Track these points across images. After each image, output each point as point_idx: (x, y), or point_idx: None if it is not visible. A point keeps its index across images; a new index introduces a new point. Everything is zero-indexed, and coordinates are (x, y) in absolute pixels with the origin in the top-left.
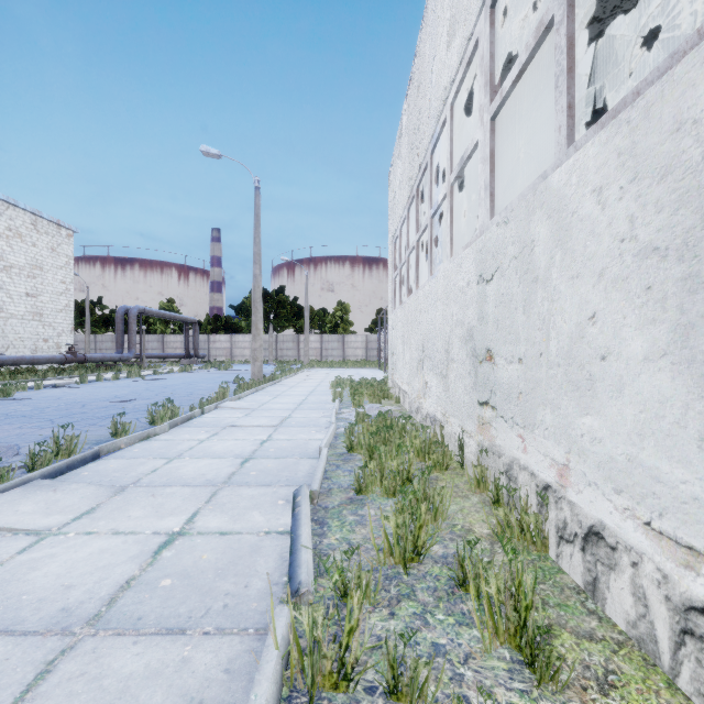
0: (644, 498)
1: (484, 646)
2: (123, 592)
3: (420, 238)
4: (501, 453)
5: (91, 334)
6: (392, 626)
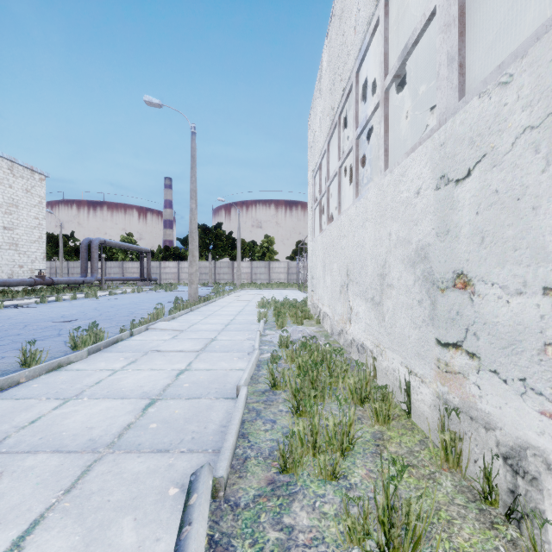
0: None
1: None
2: None
3: (343, 163)
4: (491, 425)
5: (65, 262)
6: None
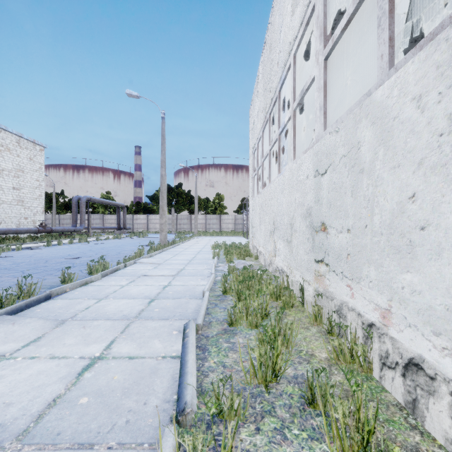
0: None
1: None
2: (50, 409)
3: (272, 148)
4: (333, 297)
5: (57, 214)
6: (258, 441)
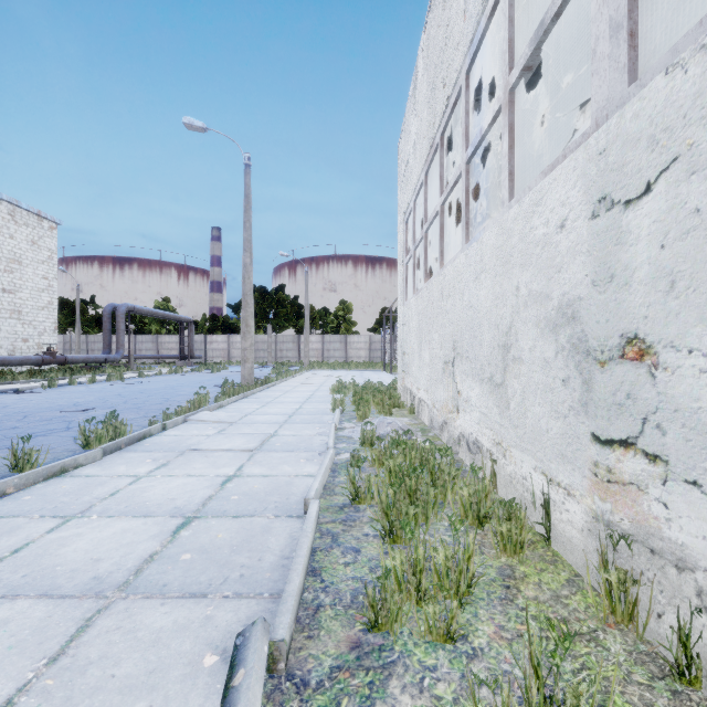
0: None
1: None
2: None
3: (446, 199)
4: (687, 563)
5: (83, 335)
6: None
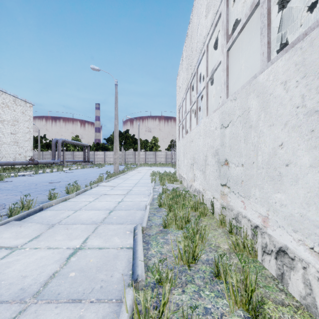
0: (309, 235)
1: (230, 309)
2: (51, 279)
3: (192, 107)
4: (232, 209)
5: (41, 151)
6: (183, 298)
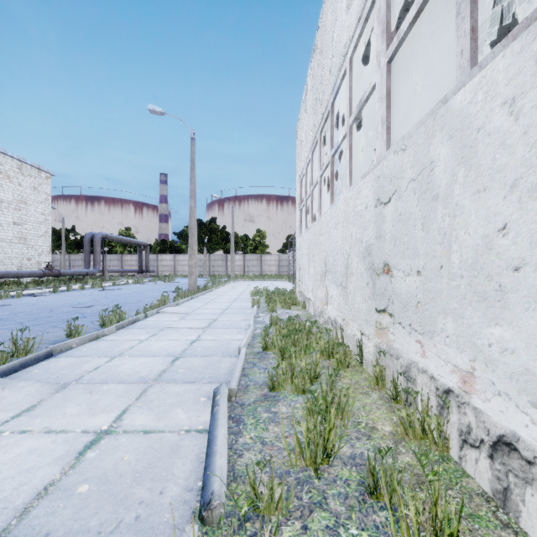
0: None
1: None
2: (39, 500)
3: (323, 174)
4: (398, 356)
5: (66, 255)
6: None
